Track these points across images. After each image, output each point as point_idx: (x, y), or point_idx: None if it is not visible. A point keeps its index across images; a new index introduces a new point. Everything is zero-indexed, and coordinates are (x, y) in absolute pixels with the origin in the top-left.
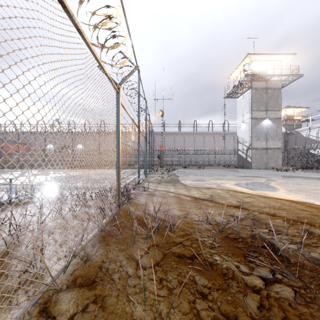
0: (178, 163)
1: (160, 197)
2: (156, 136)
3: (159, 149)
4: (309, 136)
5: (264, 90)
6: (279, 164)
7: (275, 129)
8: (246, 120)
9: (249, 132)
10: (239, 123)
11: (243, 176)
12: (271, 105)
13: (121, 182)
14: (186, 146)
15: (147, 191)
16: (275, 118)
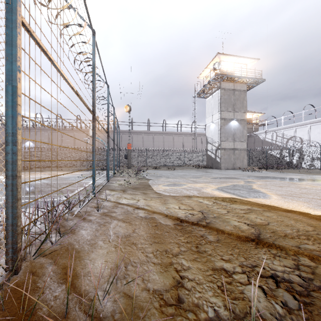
0: (147, 163)
1: (122, 224)
2: (123, 134)
3: (126, 149)
4: (265, 139)
5: (232, 91)
6: (244, 164)
7: (241, 130)
8: (215, 120)
9: (218, 132)
10: (208, 123)
11: (218, 177)
12: (238, 107)
13: (70, 190)
14: (155, 146)
15: (103, 208)
16: (241, 119)
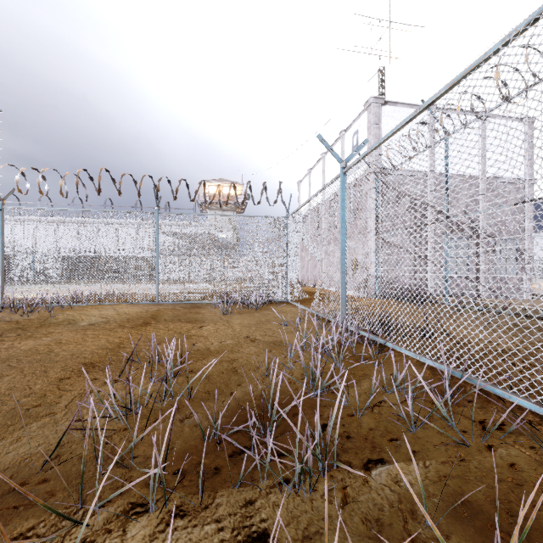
0: None
1: None
2: None
3: None
4: None
5: None
6: None
7: None
8: None
9: None
10: None
11: None
12: None
13: None
14: None
15: None
16: None
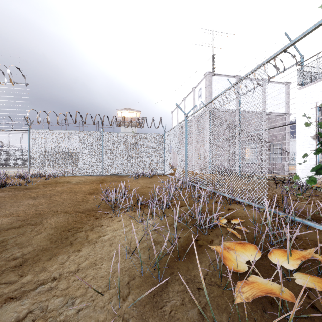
0: None
1: None
2: None
3: None
4: None
5: None
6: None
7: None
8: None
9: None
10: None
11: None
12: None
13: None
14: None
15: None
16: None
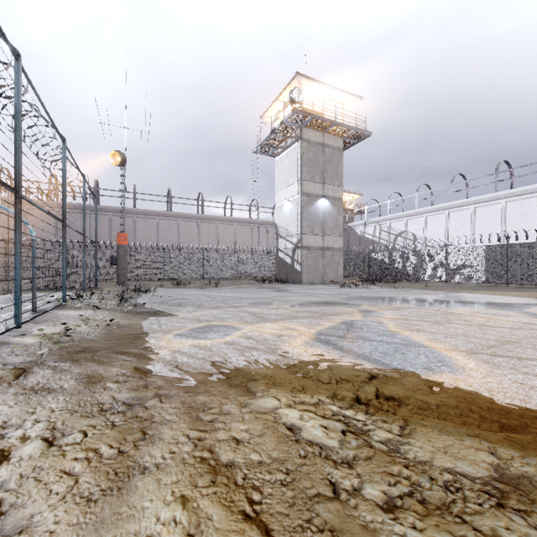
0: (164, 274)
1: None
2: (116, 216)
3: None
4: (365, 235)
5: (320, 147)
6: (340, 275)
7: (335, 216)
8: (293, 197)
9: (298, 218)
10: (280, 201)
11: (305, 302)
12: (329, 175)
13: None
14: (183, 241)
15: None
16: (335, 197)
